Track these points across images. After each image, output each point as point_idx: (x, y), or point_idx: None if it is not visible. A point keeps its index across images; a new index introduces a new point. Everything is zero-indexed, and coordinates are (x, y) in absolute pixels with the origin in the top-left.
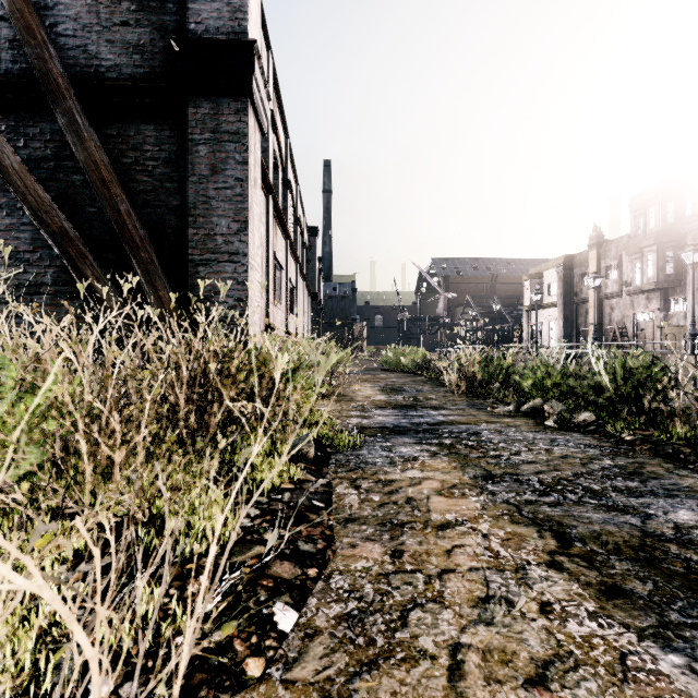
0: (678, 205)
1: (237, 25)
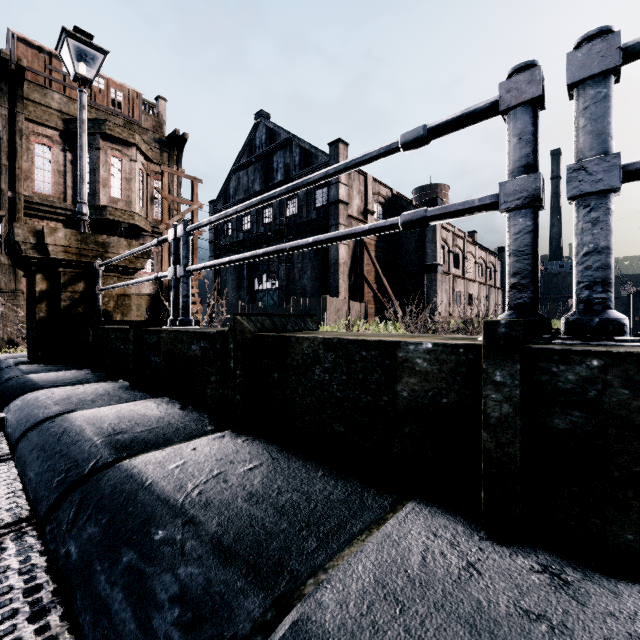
0: None
1: (434, 259)
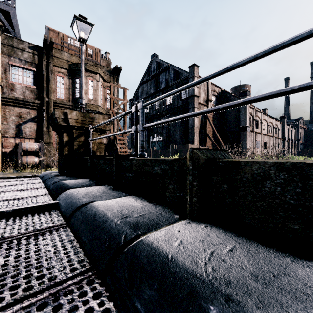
0: None
1: (245, 124)
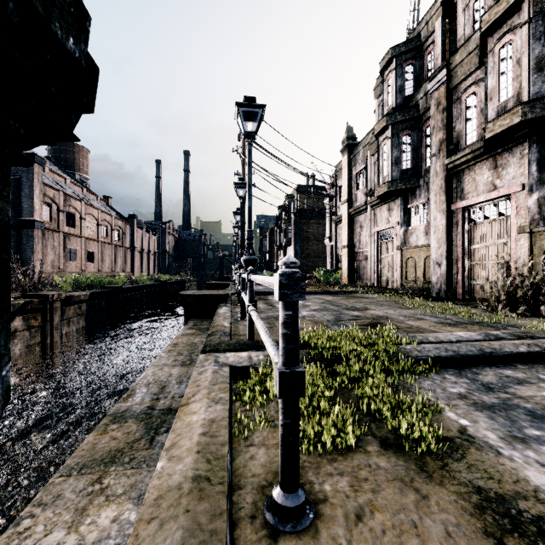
0: (286, 213)
1: (32, 215)
